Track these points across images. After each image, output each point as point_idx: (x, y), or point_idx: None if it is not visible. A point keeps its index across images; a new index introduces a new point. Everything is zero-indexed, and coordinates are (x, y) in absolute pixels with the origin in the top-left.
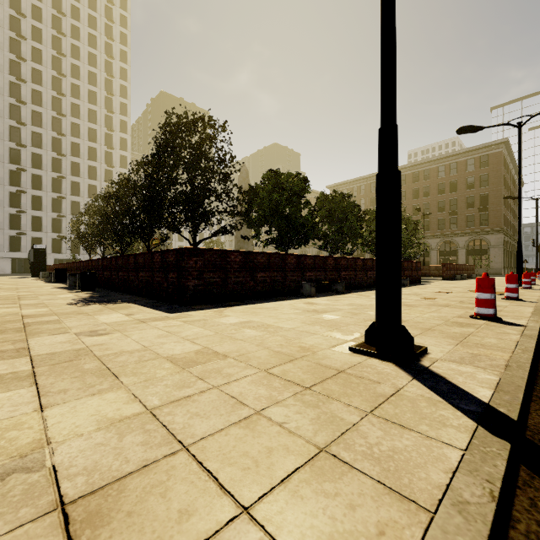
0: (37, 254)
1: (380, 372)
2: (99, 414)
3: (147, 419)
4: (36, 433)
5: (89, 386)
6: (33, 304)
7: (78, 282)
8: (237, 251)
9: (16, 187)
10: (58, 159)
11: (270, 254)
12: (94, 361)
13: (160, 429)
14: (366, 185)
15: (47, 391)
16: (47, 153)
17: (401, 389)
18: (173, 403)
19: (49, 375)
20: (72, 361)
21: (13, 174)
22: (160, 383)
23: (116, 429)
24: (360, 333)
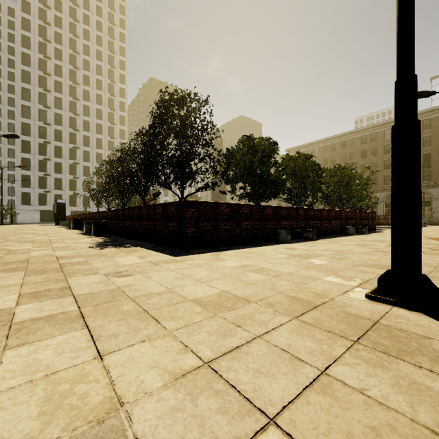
0: (59, 207)
1: (418, 324)
2: (158, 366)
3: (210, 376)
4: (104, 388)
5: (136, 331)
6: (62, 247)
7: (93, 229)
8: (226, 203)
9: (43, 156)
10: (74, 134)
11: (252, 206)
12: (130, 302)
13: (231, 391)
14: (320, 147)
15: (99, 334)
16: (66, 129)
17: None
18: (226, 355)
19: (95, 316)
20: (111, 302)
21: (41, 146)
22: (201, 329)
23: (184, 388)
24: (361, 279)
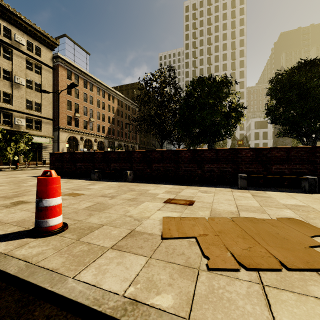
0: None
1: None
2: None
3: None
4: None
5: None
6: None
7: None
8: (68, 153)
9: None
10: None
11: (84, 153)
12: None
13: None
14: None
15: None
16: None
17: None
18: None
19: None
20: None
21: None
22: None
23: None
24: None
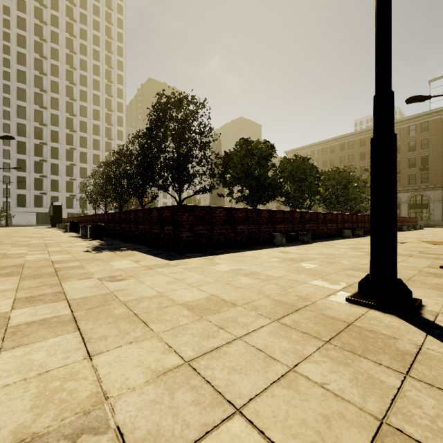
0: (55, 209)
1: (389, 326)
2: (142, 365)
3: (189, 373)
4: (92, 385)
5: (125, 333)
6: (58, 251)
7: (89, 232)
8: (221, 208)
9: (39, 157)
10: (70, 135)
11: (247, 209)
12: (121, 306)
13: (206, 386)
14: (319, 150)
15: (90, 337)
16: (62, 130)
17: (422, 346)
18: (206, 355)
19: (87, 319)
20: (103, 306)
21: (37, 147)
22: (186, 332)
23: (164, 384)
24: (346, 283)
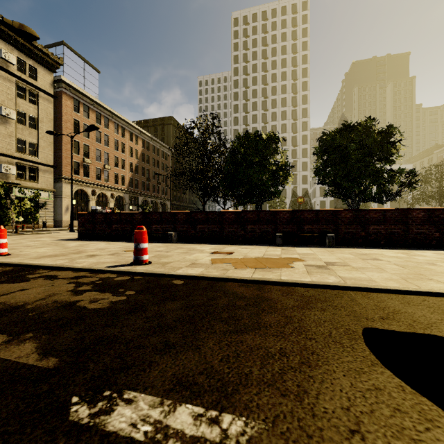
0: None
1: None
2: None
3: None
4: None
5: None
6: None
7: None
8: (101, 213)
9: None
10: None
11: (121, 213)
12: None
13: None
14: None
15: None
16: None
17: None
18: None
19: None
20: None
21: None
22: None
23: None
24: None
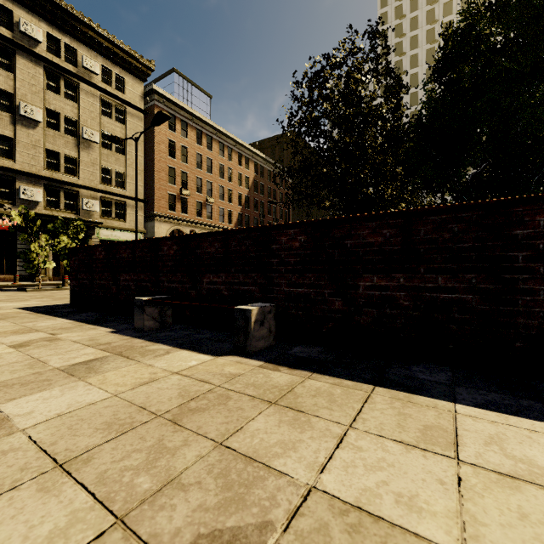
0: None
1: None
2: None
3: None
4: None
5: None
6: None
7: None
8: (101, 246)
9: None
10: None
11: (136, 243)
12: None
13: None
14: None
15: None
16: None
17: None
18: None
19: None
20: None
21: None
22: None
23: None
24: None
